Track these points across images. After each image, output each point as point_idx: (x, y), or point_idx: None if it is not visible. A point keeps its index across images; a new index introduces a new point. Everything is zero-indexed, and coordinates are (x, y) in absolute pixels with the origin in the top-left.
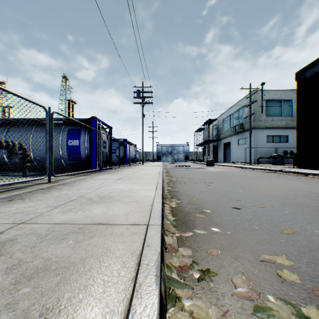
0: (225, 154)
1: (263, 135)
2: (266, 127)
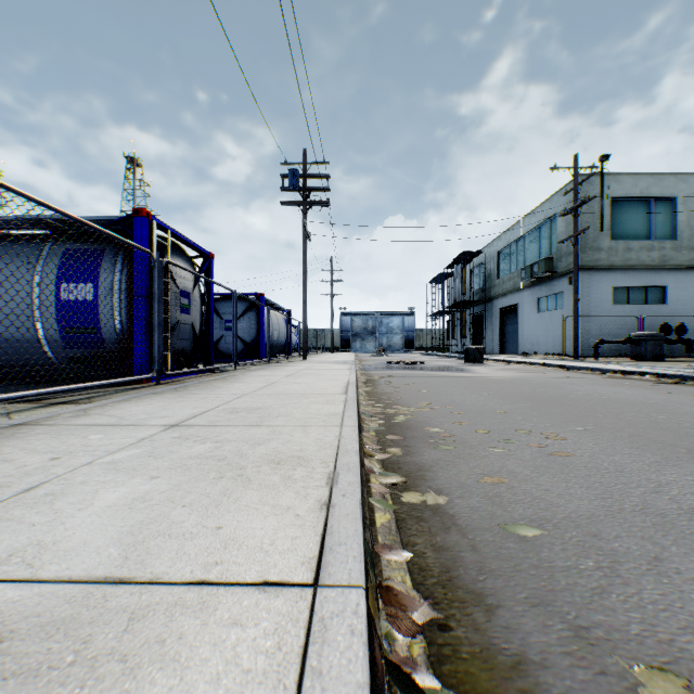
0: (502, 334)
1: (605, 286)
2: (613, 266)
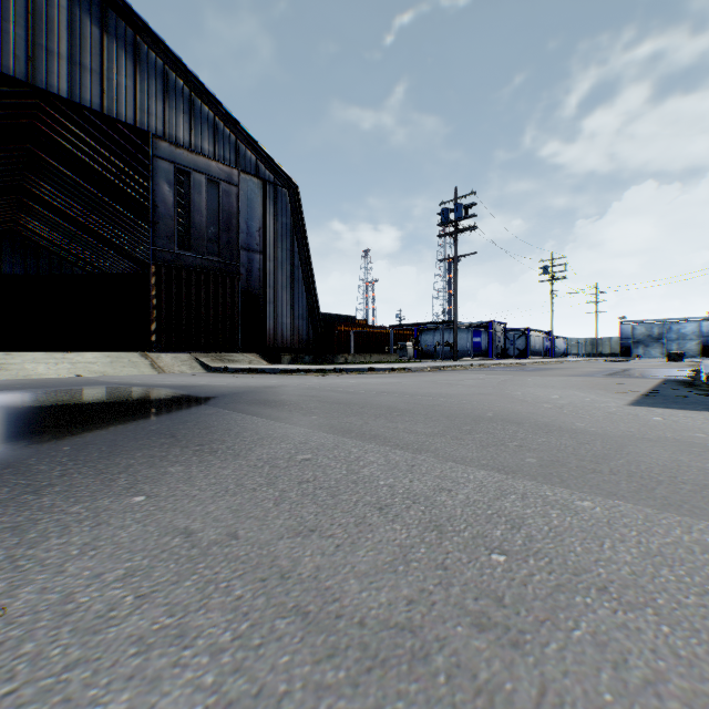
0: None
1: None
2: None
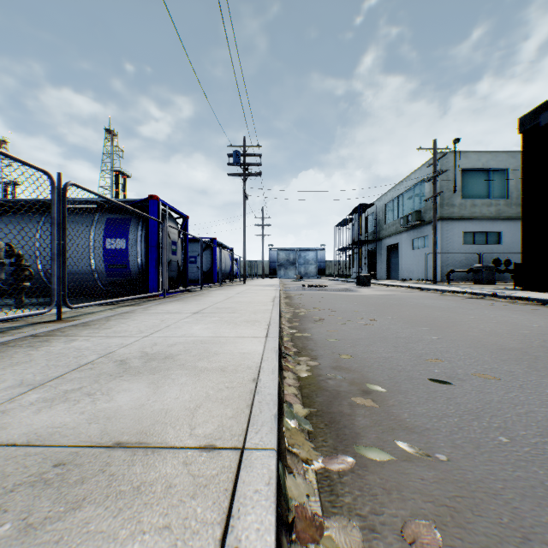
0: (388, 265)
1: (458, 231)
2: (463, 217)
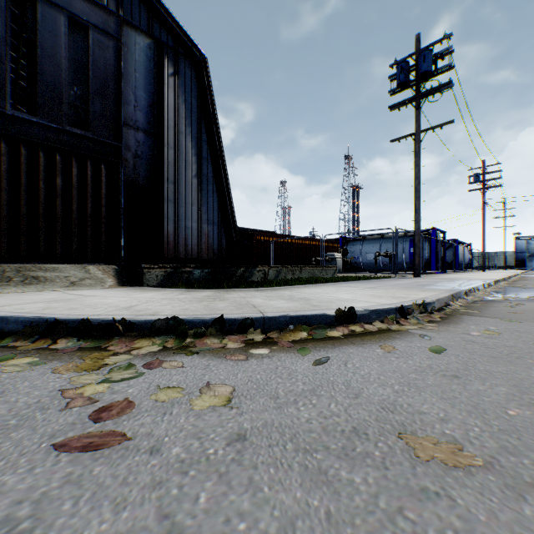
0: None
1: None
2: None
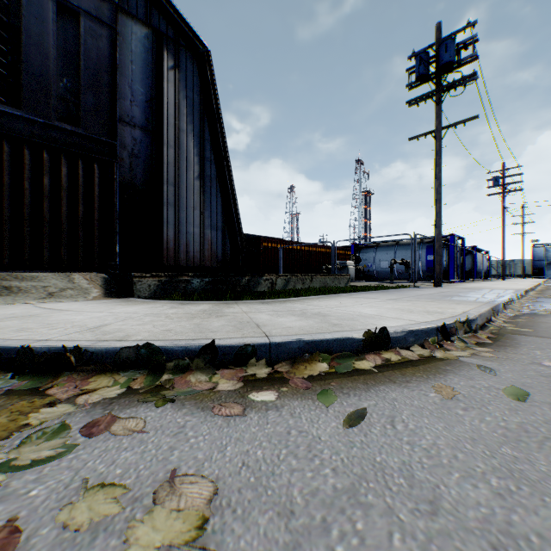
0: None
1: None
2: None
